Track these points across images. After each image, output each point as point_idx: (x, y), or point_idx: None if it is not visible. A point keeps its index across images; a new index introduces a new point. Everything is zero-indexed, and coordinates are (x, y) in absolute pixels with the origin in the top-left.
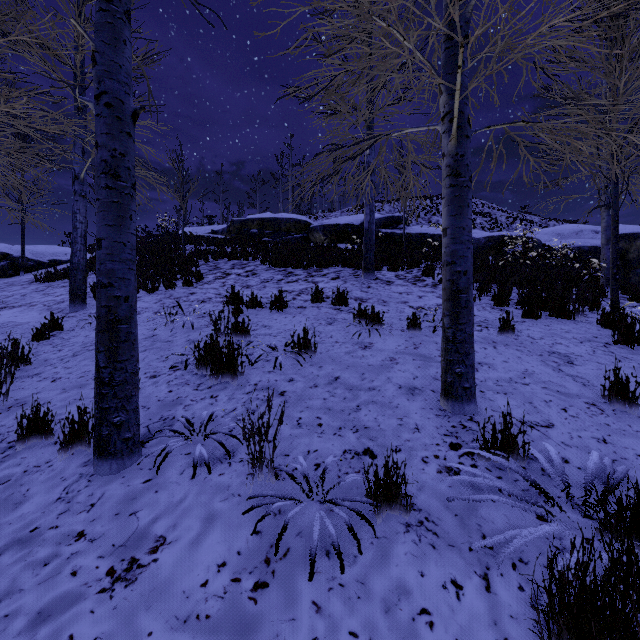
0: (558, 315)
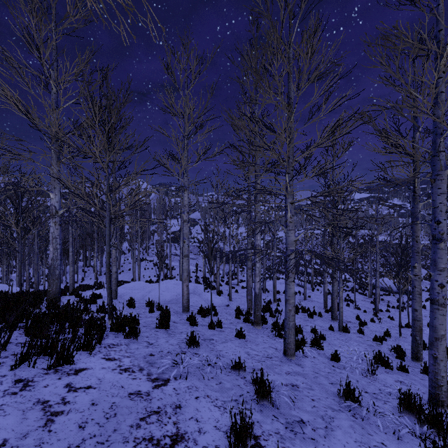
0: (120, 330)
